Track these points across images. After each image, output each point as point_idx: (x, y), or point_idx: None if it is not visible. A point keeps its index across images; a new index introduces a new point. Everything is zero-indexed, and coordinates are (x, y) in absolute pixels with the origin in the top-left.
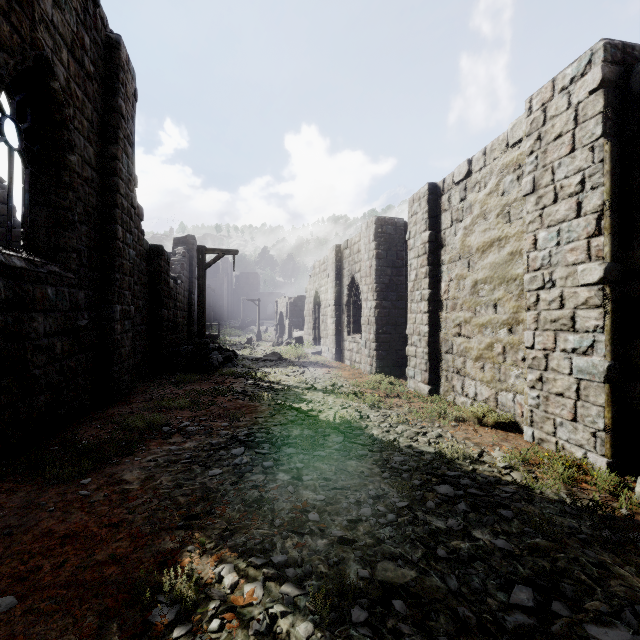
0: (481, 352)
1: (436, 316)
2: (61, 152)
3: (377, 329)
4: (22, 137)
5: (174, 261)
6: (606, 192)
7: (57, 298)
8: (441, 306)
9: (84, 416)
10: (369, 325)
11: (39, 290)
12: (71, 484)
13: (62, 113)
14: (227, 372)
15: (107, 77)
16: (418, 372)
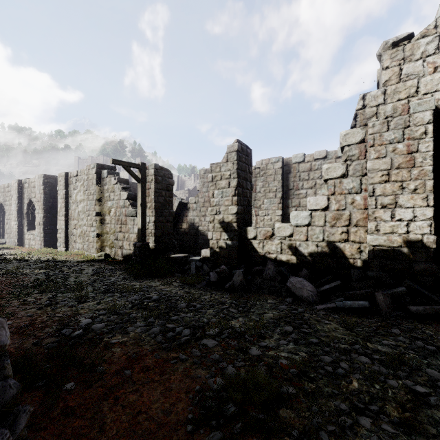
0: (80, 234)
1: (69, 222)
2: None
3: (44, 227)
4: None
5: None
6: (97, 196)
7: None
8: (70, 218)
9: None
10: (40, 225)
11: None
12: None
13: None
14: None
15: None
16: (61, 244)
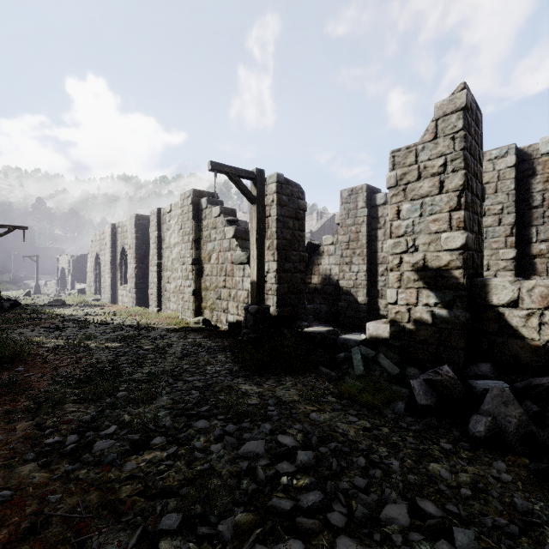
0: (174, 289)
1: (161, 274)
2: None
3: (136, 281)
4: None
5: None
6: (193, 237)
7: None
8: (163, 269)
9: None
10: (132, 278)
11: None
12: None
13: None
14: (19, 311)
15: None
16: (153, 302)
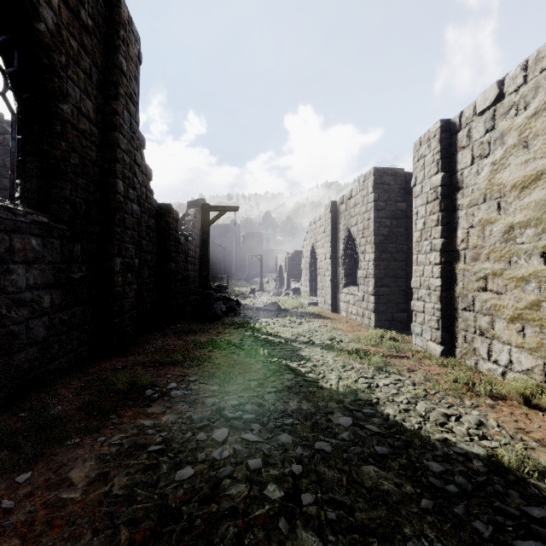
0: (520, 312)
1: (450, 268)
2: (52, 100)
3: (376, 282)
4: (6, 81)
5: (187, 221)
6: None
7: (45, 249)
8: (457, 257)
9: (77, 370)
10: (367, 278)
11: (19, 240)
12: (4, 481)
13: (51, 58)
14: (228, 322)
15: (108, 35)
16: (427, 329)
